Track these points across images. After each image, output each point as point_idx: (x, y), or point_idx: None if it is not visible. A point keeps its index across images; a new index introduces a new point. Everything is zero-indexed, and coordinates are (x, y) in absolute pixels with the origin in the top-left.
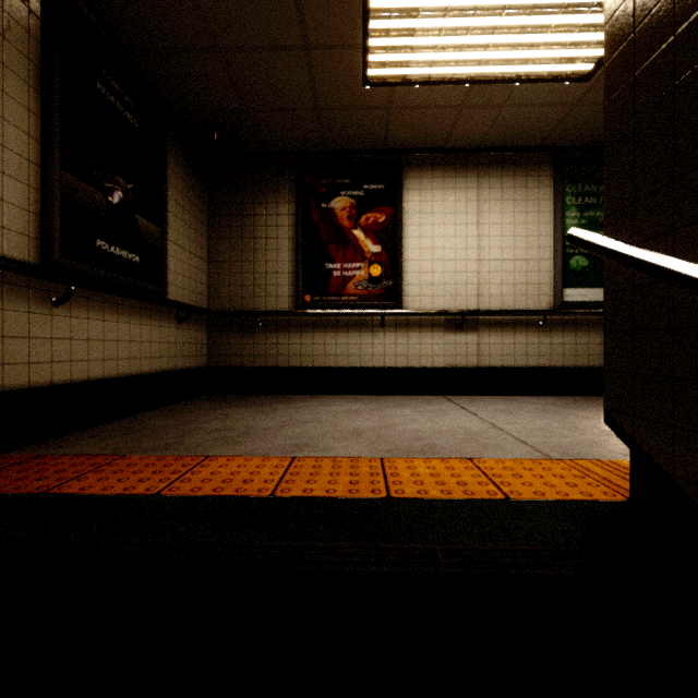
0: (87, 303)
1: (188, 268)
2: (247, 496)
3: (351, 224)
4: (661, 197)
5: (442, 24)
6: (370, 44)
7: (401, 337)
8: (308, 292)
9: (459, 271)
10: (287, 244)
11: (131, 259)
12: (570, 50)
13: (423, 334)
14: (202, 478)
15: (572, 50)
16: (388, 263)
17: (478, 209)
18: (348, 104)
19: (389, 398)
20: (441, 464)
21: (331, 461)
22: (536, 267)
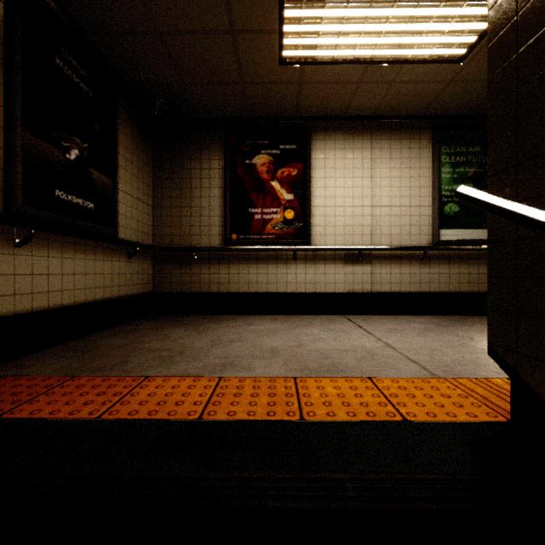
0: (47, 244)
1: (136, 212)
2: (177, 420)
3: (269, 176)
4: (544, 161)
5: (344, 14)
6: (285, 29)
7: (310, 268)
8: (234, 232)
9: (356, 215)
10: (217, 193)
11: (86, 205)
12: (448, 37)
13: (327, 265)
14: (140, 400)
15: (449, 37)
16: (299, 208)
17: (371, 166)
18: (267, 79)
19: (300, 318)
20: (345, 383)
21: (252, 381)
22: (417, 212)
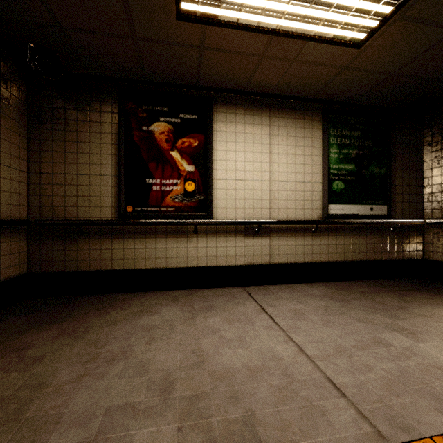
0: None
1: None
2: None
3: (169, 146)
4: None
5: None
6: None
7: (211, 241)
8: (130, 203)
9: (256, 188)
10: (110, 160)
11: None
12: (354, 16)
13: (229, 239)
14: None
15: (355, 17)
16: (201, 180)
17: (270, 142)
18: (164, 37)
19: (201, 294)
20: None
21: None
22: (310, 188)
